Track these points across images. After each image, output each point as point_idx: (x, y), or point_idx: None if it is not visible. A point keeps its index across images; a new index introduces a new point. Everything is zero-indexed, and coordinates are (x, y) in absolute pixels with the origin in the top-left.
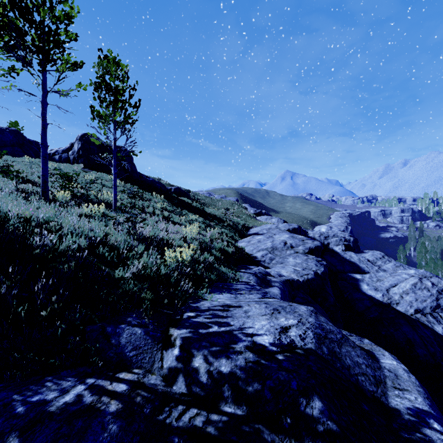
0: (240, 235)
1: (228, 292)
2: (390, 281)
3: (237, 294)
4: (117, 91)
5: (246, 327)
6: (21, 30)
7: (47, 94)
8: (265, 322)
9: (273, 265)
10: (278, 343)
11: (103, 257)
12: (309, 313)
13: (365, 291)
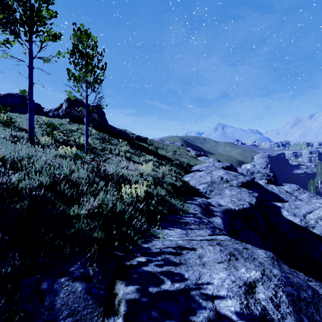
0: (185, 171)
1: (178, 227)
2: (306, 208)
3: (188, 229)
4: (87, 56)
5: (203, 283)
6: (11, 7)
7: (32, 59)
8: (224, 275)
9: (212, 196)
10: (248, 314)
11: (63, 193)
12: (270, 261)
13: (285, 216)
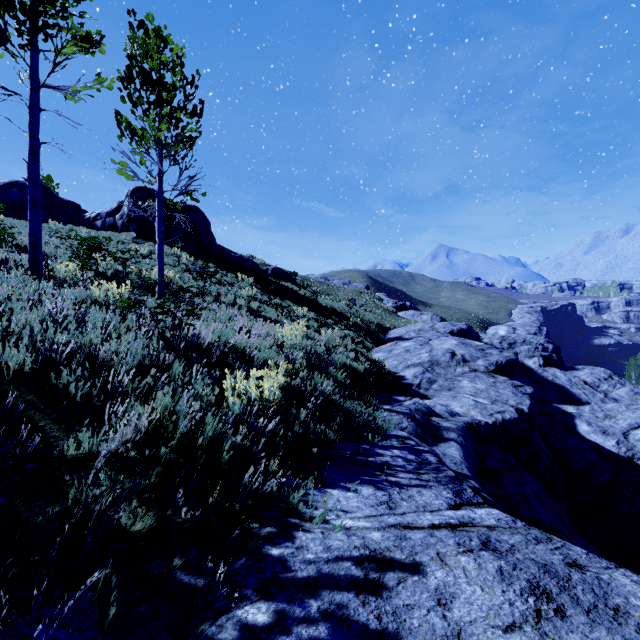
0: (374, 340)
1: (367, 479)
2: (629, 418)
3: (392, 488)
4: (160, 83)
5: None
6: None
7: (37, 89)
8: None
9: (434, 392)
10: None
11: (66, 393)
12: None
13: (585, 435)
